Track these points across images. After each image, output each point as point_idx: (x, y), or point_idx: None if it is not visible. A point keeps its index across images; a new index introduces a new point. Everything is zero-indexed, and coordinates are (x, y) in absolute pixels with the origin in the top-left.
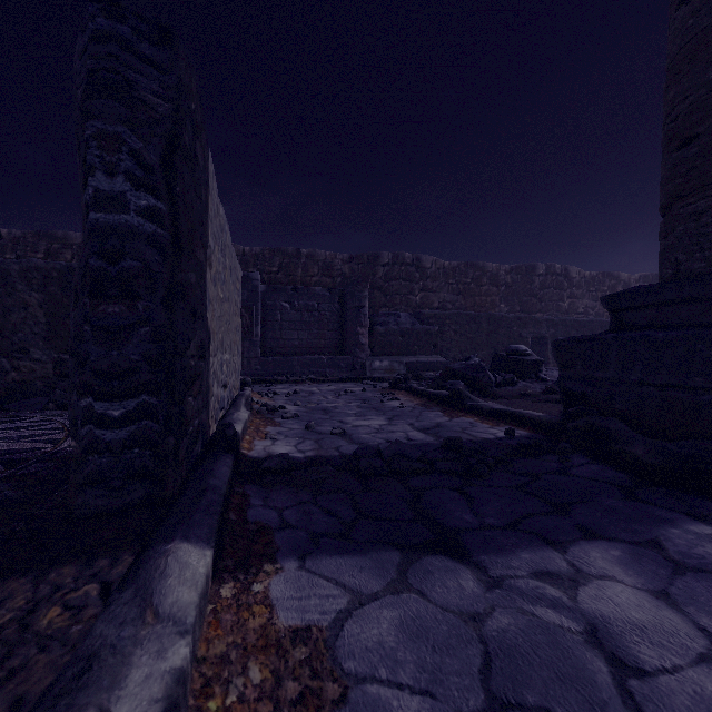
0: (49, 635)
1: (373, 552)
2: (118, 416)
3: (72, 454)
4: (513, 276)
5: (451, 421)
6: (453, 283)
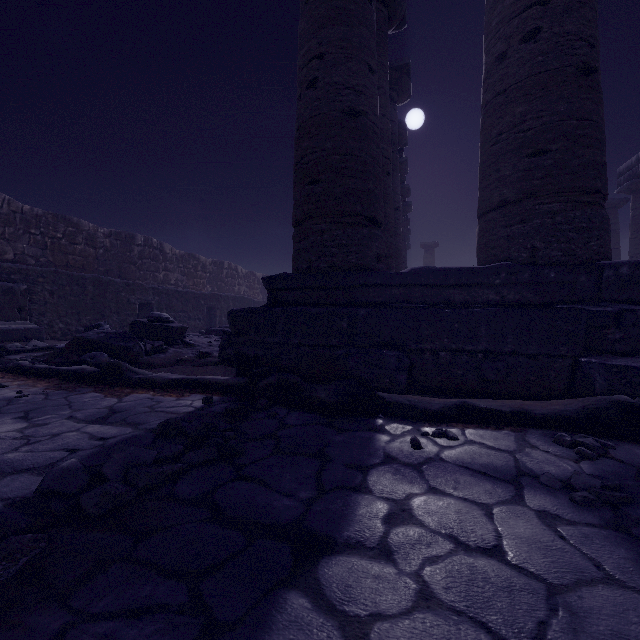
0: None
1: (276, 616)
2: None
3: None
4: (113, 241)
5: (123, 401)
6: (37, 233)
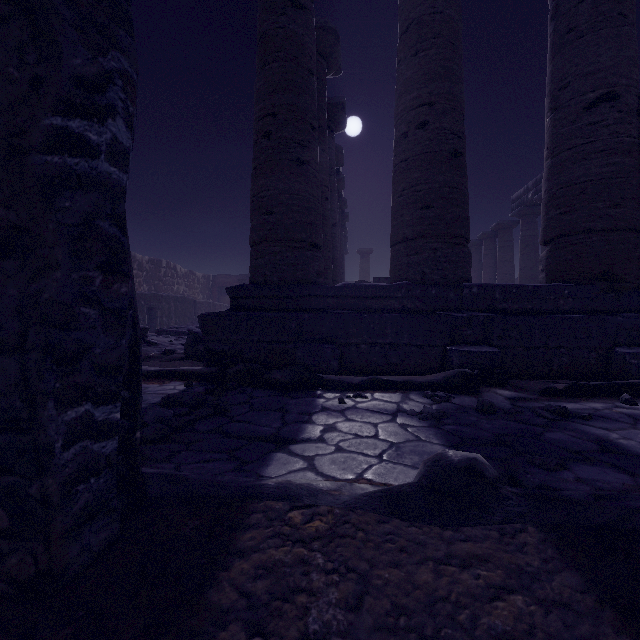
0: (335, 523)
1: (273, 458)
2: (119, 419)
3: (38, 499)
4: None
5: None
6: None
